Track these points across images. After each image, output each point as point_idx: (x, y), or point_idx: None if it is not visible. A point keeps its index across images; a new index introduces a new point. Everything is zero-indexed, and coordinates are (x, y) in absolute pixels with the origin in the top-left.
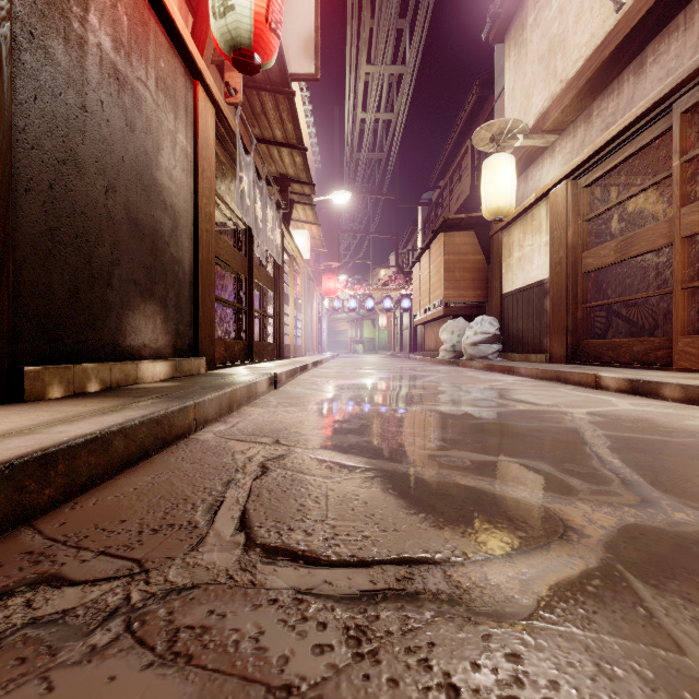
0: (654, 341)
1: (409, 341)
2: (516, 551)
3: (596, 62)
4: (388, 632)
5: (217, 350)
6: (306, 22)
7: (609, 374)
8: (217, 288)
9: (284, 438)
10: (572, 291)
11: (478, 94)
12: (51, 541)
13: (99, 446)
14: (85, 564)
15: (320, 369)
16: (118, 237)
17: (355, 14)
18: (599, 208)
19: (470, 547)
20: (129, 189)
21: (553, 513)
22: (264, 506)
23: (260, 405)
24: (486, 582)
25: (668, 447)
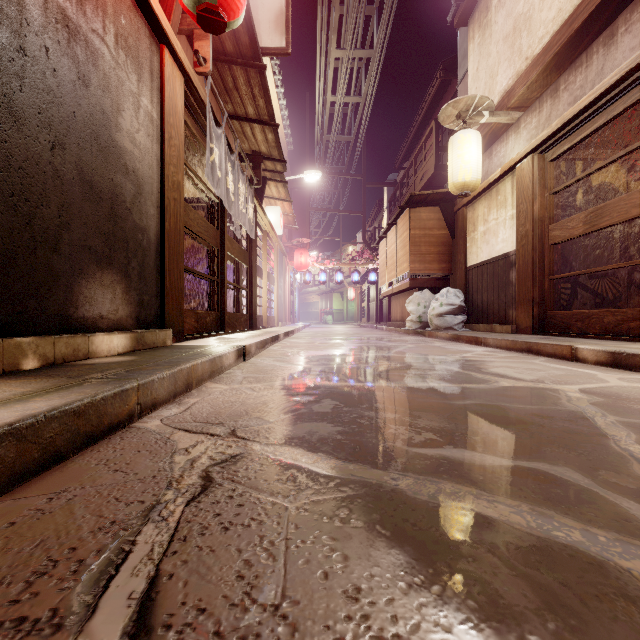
0: (627, 312)
1: (375, 312)
2: None
3: (564, 36)
4: None
5: (188, 321)
6: None
7: (587, 345)
8: (193, 261)
9: (242, 427)
10: (539, 262)
11: (442, 78)
12: None
13: None
14: None
15: (291, 339)
16: (68, 199)
17: None
18: (564, 181)
19: None
20: (82, 148)
21: None
22: (188, 565)
23: (224, 381)
24: None
25: None
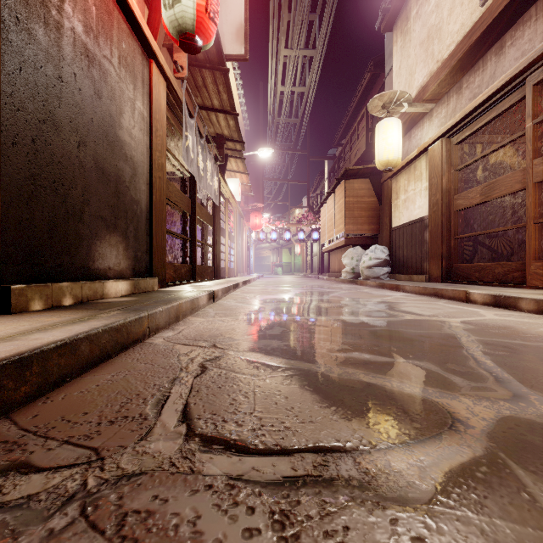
0: (512, 265)
1: (317, 265)
2: (413, 440)
3: (466, 46)
4: (308, 517)
5: (168, 271)
6: (237, 14)
7: (477, 290)
8: (168, 224)
9: (220, 342)
10: (446, 225)
11: (372, 72)
12: (24, 431)
13: (68, 350)
14: (51, 452)
15: (249, 287)
16: (88, 182)
17: (276, 9)
18: (467, 160)
19: (374, 437)
20: (97, 144)
21: (441, 407)
22: (203, 400)
23: (201, 316)
24: (390, 469)
25: (530, 350)
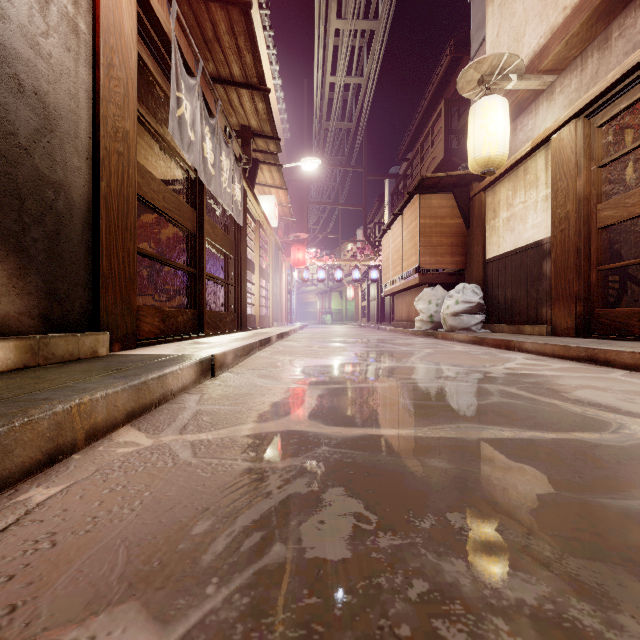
0: None
1: (376, 312)
2: None
3: None
4: None
5: (148, 320)
6: None
7: None
8: (173, 253)
9: None
10: (584, 250)
11: (452, 55)
12: None
13: None
14: None
15: (286, 342)
16: None
17: None
18: (612, 153)
19: None
20: None
21: None
22: None
23: (155, 423)
24: None
25: None
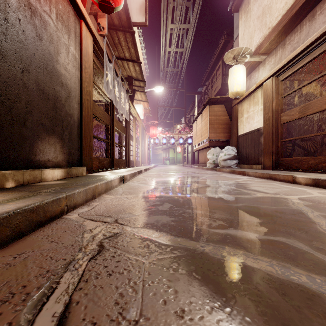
0: (321, 158)
1: (191, 159)
2: None
3: (288, 16)
4: None
5: (94, 163)
6: None
7: (301, 175)
8: (97, 132)
9: (121, 218)
10: (275, 133)
11: (225, 39)
12: None
13: None
14: None
15: (148, 172)
16: (31, 98)
17: None
18: (288, 91)
19: None
20: (38, 72)
21: None
22: (88, 296)
23: (112, 193)
24: None
25: None
